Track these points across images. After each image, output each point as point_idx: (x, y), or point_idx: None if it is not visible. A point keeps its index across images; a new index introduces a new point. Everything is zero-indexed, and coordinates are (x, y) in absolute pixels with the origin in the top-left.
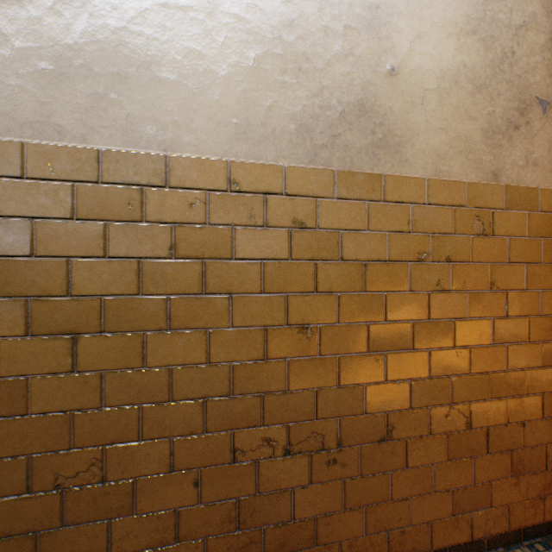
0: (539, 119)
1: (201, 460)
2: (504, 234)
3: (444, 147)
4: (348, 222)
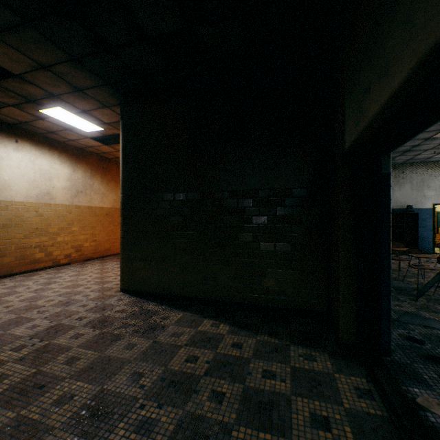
0: (81, 194)
1: (19, 248)
2: (75, 213)
3: (63, 199)
4: (46, 211)
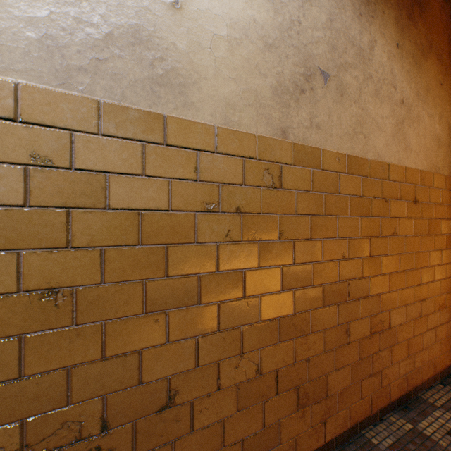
0: (321, 88)
1: None
2: (292, 187)
3: (235, 96)
4: (119, 164)
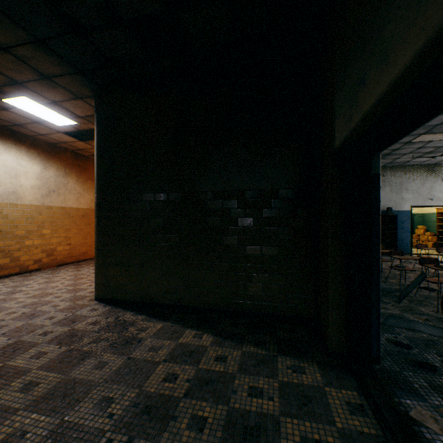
0: (53, 194)
1: None
2: (46, 214)
3: (32, 199)
4: (11, 212)
